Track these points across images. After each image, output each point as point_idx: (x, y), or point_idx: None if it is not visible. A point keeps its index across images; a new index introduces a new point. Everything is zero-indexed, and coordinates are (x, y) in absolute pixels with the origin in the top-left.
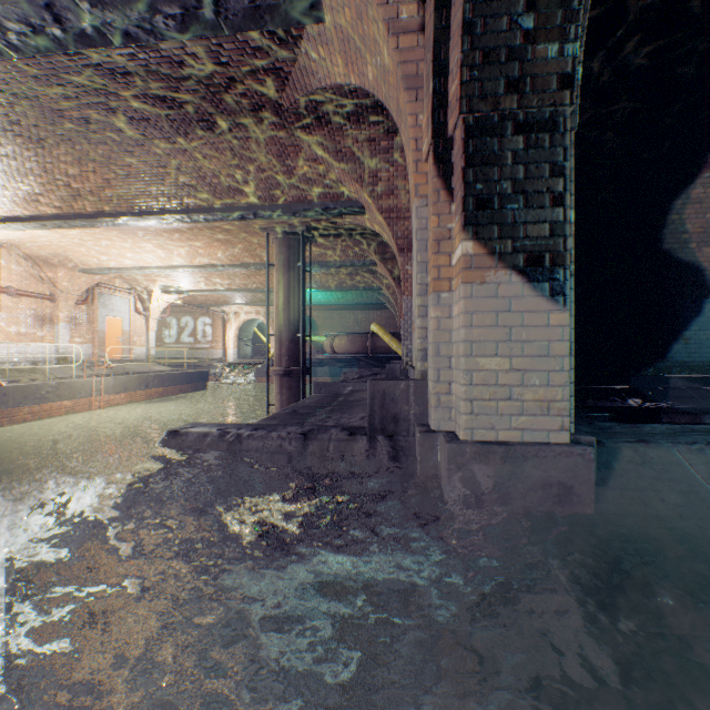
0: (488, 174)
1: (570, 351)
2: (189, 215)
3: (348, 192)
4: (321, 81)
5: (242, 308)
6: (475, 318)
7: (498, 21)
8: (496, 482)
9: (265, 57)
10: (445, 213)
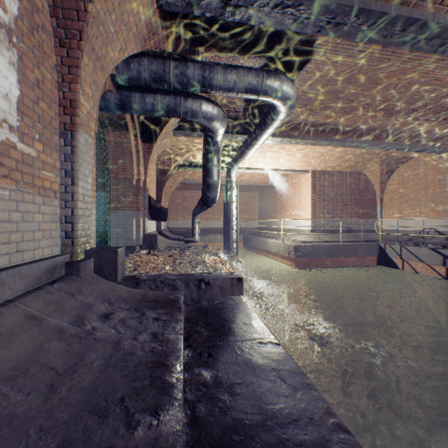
0: None
1: None
2: None
3: None
4: None
5: None
6: None
7: None
8: None
9: None
10: None
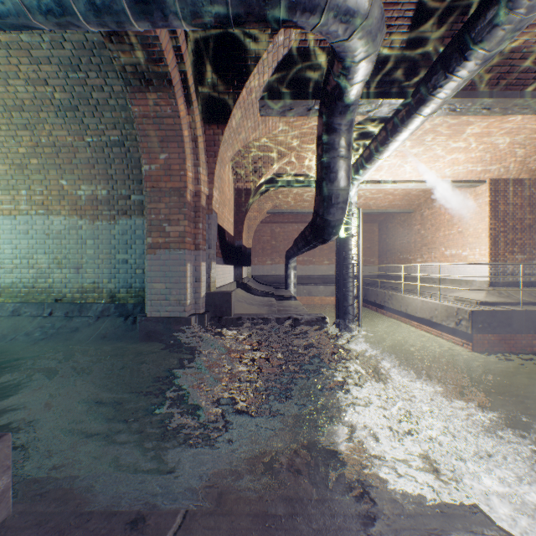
0: None
1: None
2: None
3: None
4: None
5: None
6: None
7: None
8: None
9: None
10: None
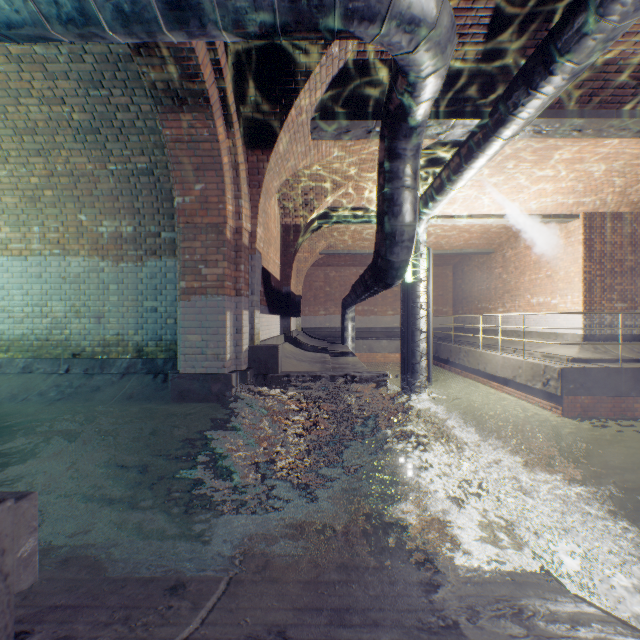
0: None
1: None
2: None
3: None
4: None
5: None
6: None
7: None
8: None
9: None
10: None
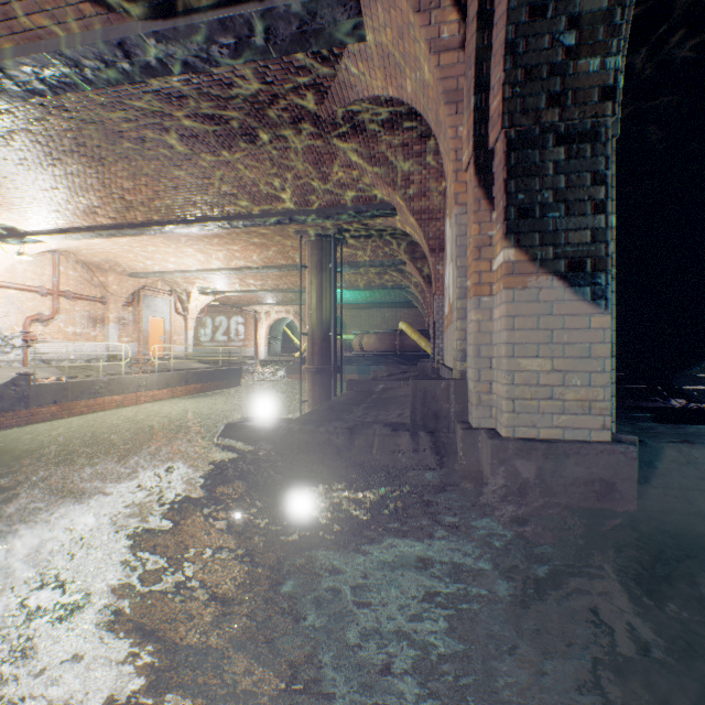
0: (529, 185)
1: (611, 352)
2: (229, 222)
3: (380, 195)
4: (358, 94)
5: (272, 308)
6: (516, 322)
7: (540, 40)
8: (538, 477)
9: (307, 74)
10: (486, 221)
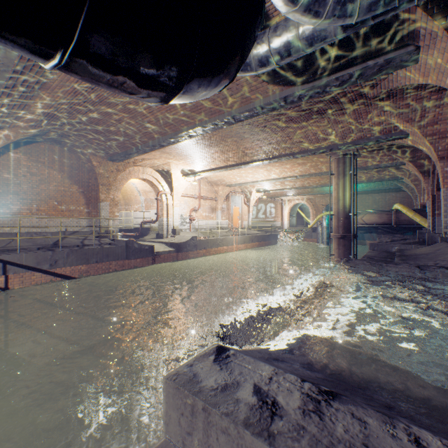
0: None
1: None
2: (293, 156)
3: (397, 128)
4: (401, 83)
5: (292, 197)
6: None
7: None
8: None
9: (369, 82)
10: None
